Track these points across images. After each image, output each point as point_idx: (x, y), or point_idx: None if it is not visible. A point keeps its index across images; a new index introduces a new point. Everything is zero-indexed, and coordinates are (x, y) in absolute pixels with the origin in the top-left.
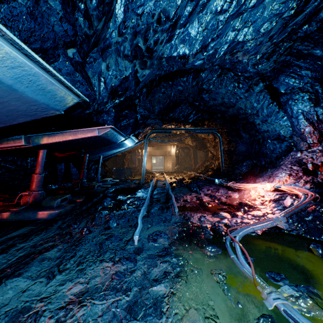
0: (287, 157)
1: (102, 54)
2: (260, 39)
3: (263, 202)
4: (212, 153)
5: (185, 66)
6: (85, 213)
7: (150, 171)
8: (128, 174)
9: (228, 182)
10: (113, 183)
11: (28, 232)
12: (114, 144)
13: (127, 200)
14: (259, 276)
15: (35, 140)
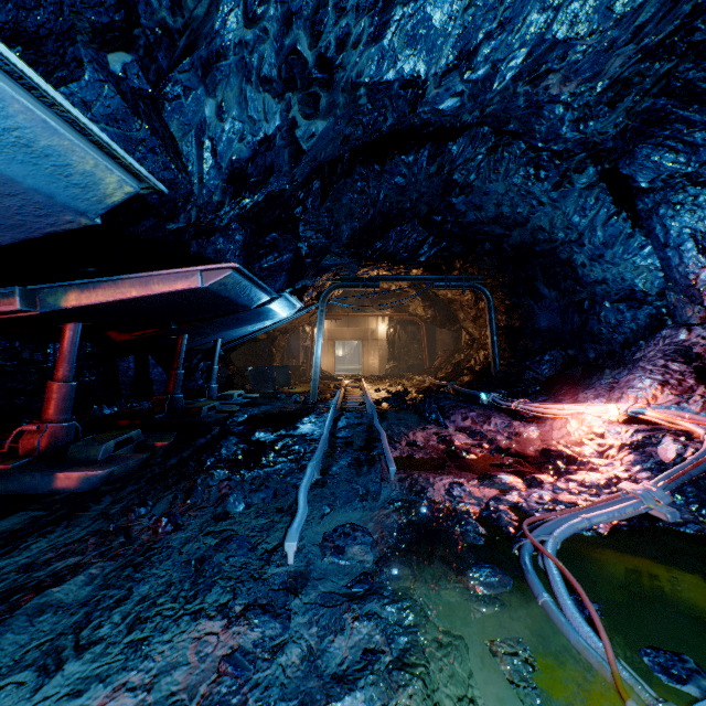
0: (653, 341)
1: (204, 75)
2: (611, 34)
3: (602, 449)
4: (471, 334)
5: (417, 111)
6: (172, 476)
7: (331, 374)
8: (281, 382)
9: (511, 400)
10: (246, 403)
11: (22, 526)
12: (247, 311)
13: (275, 442)
14: (626, 664)
15: (49, 299)
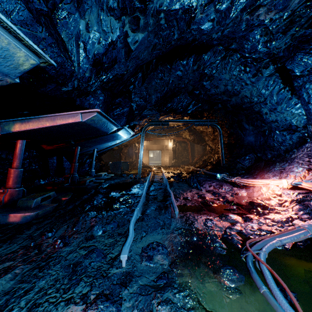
0: (301, 149)
1: (78, 6)
2: None
3: (281, 202)
4: (211, 147)
5: (191, 27)
6: (68, 215)
7: (147, 165)
8: (124, 169)
9: (232, 177)
10: (108, 178)
11: None
12: (107, 135)
13: (120, 197)
14: None
15: (5, 127)
